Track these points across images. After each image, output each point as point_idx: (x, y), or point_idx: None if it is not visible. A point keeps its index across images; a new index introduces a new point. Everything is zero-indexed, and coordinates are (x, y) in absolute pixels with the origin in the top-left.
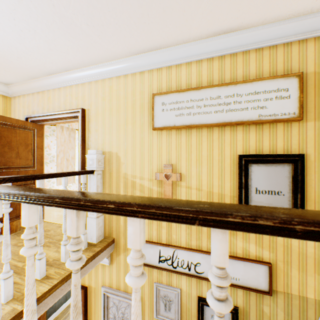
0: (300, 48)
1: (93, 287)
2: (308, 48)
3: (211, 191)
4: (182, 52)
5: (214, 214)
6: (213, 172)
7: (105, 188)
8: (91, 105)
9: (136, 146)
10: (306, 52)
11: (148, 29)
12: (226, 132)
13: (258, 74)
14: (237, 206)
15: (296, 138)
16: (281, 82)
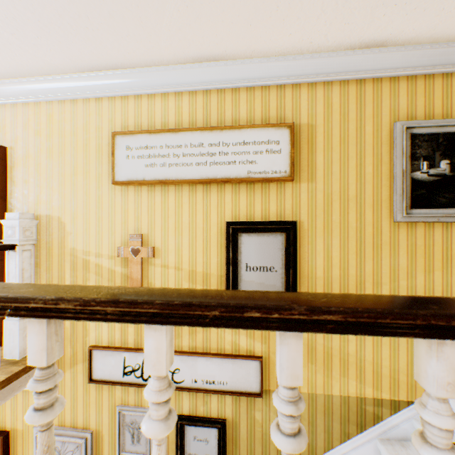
0: (294, 94)
1: (21, 430)
2: (302, 95)
3: (194, 270)
4: (155, 77)
5: (17, 300)
6: (197, 245)
7: (41, 272)
8: (17, 141)
9: (90, 208)
10: (300, 100)
11: (95, 37)
12: (213, 192)
13: (250, 119)
14: (71, 288)
15: (290, 201)
16: (272, 132)
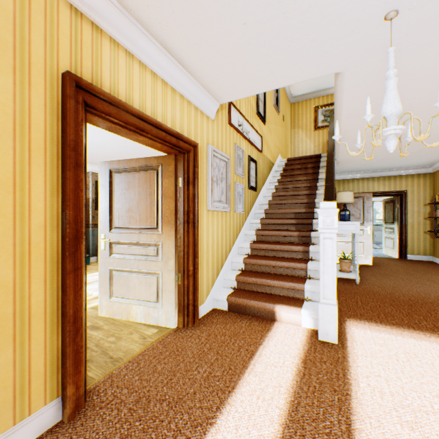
0: None
1: (199, 147)
2: None
3: None
4: None
5: None
6: None
7: None
8: None
9: None
10: None
11: None
12: None
13: None
14: None
15: None
16: None
